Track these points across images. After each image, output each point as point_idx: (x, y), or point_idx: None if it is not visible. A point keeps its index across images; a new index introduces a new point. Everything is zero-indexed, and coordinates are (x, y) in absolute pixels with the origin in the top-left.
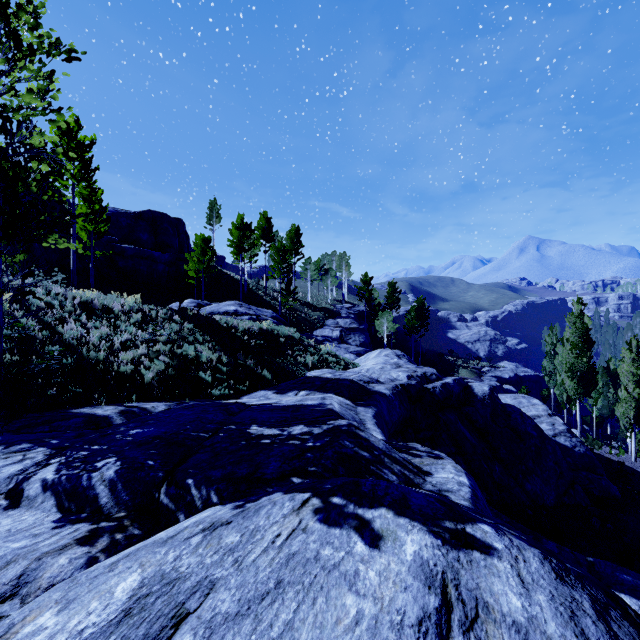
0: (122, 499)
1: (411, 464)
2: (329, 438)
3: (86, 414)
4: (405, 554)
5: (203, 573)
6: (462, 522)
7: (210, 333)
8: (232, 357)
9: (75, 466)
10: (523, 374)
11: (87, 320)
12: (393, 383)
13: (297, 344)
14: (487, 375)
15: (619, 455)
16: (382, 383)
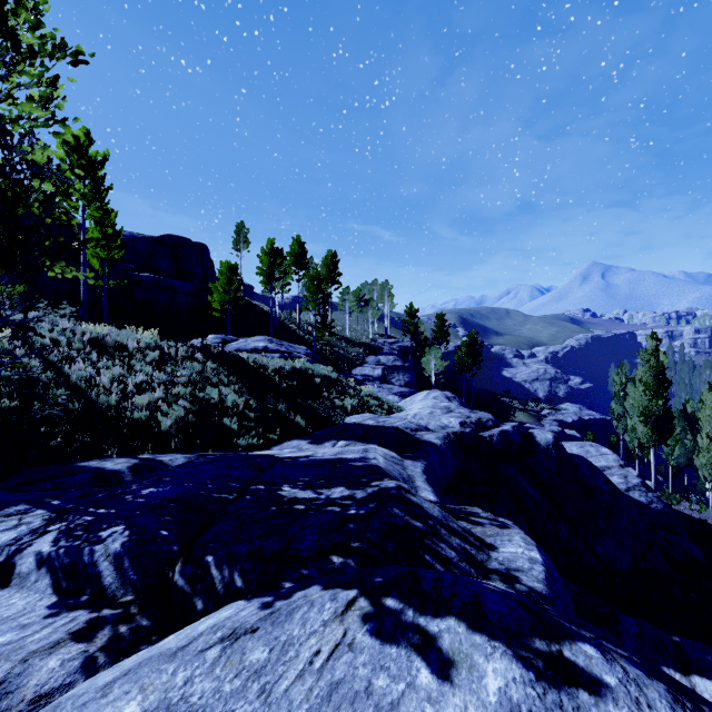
0: (129, 579)
1: (472, 535)
2: (375, 504)
3: (94, 468)
4: (487, 692)
5: (220, 707)
6: (556, 640)
7: (236, 373)
8: (261, 401)
9: (76, 536)
10: (588, 418)
11: (98, 359)
12: (444, 431)
13: (334, 385)
14: (547, 419)
15: (701, 512)
16: (432, 431)
